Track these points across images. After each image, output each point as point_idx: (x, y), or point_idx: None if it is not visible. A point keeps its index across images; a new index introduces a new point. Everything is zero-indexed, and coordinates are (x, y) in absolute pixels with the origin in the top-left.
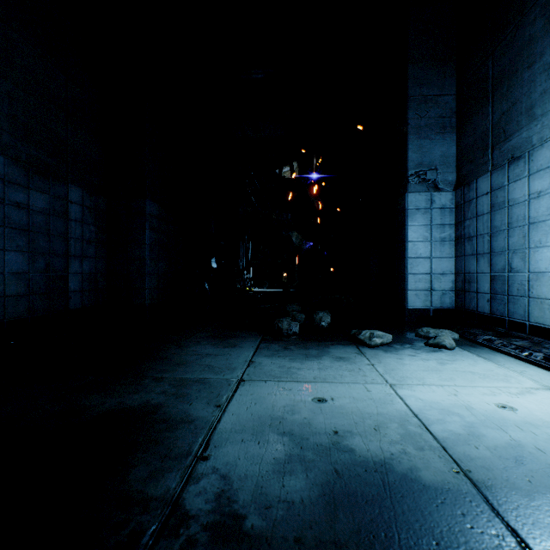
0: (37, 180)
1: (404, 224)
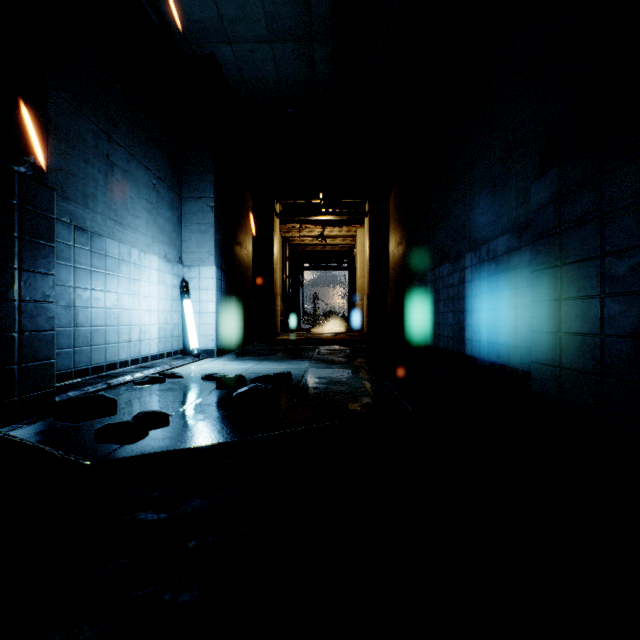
0: (525, 234)
1: (52, 243)
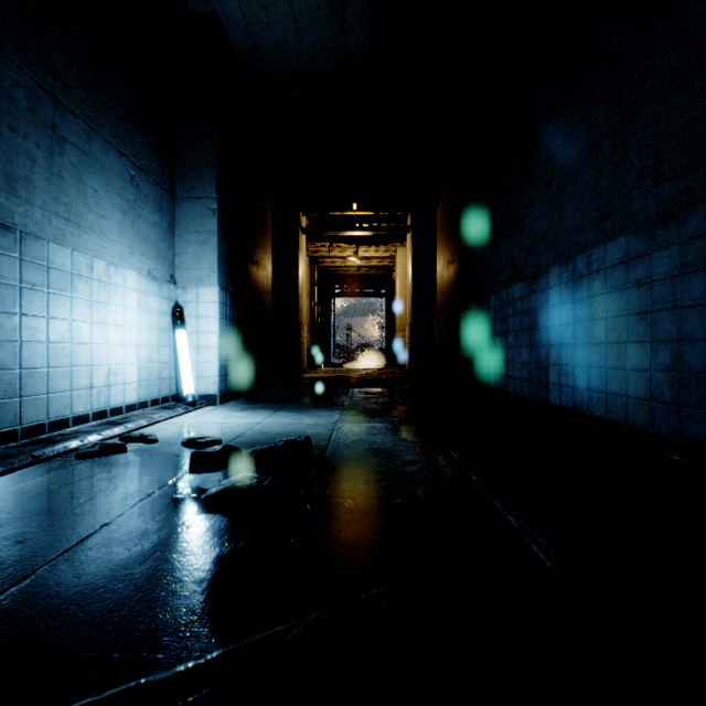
0: (660, 233)
1: None
